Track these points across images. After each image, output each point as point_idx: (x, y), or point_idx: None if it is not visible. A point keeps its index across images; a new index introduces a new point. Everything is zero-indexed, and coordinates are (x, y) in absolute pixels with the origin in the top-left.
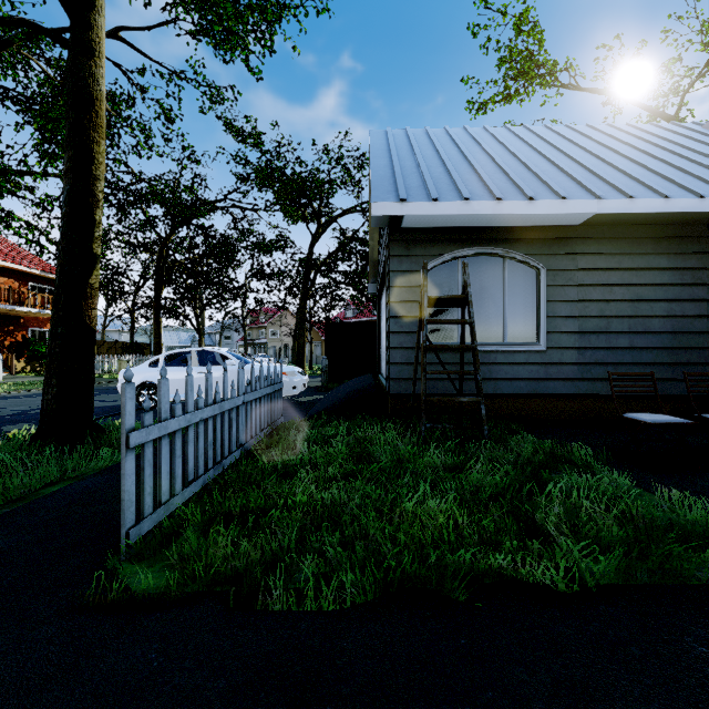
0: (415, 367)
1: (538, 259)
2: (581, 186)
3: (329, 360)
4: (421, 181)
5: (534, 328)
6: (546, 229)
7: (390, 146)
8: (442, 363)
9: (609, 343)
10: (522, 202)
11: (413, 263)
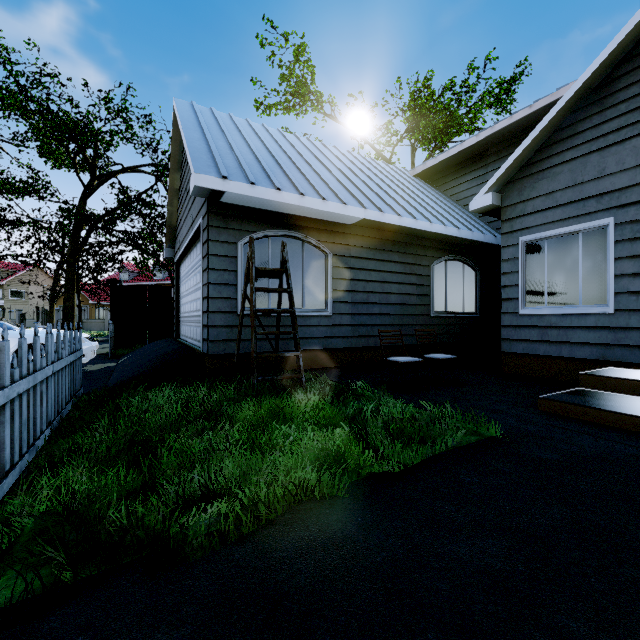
0: (240, 329)
1: (327, 246)
2: (353, 197)
3: (116, 325)
4: (237, 163)
5: (324, 298)
6: (332, 224)
7: (200, 121)
8: (262, 326)
9: (369, 311)
10: (318, 200)
11: (231, 235)
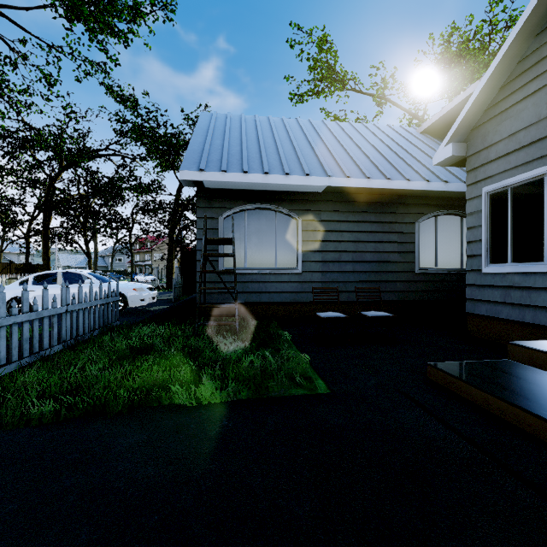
0: (204, 284)
1: (297, 213)
2: (322, 167)
3: (184, 279)
4: (221, 156)
5: (295, 258)
6: (302, 194)
7: (209, 127)
8: (223, 282)
9: (341, 269)
10: (281, 176)
11: (214, 212)
